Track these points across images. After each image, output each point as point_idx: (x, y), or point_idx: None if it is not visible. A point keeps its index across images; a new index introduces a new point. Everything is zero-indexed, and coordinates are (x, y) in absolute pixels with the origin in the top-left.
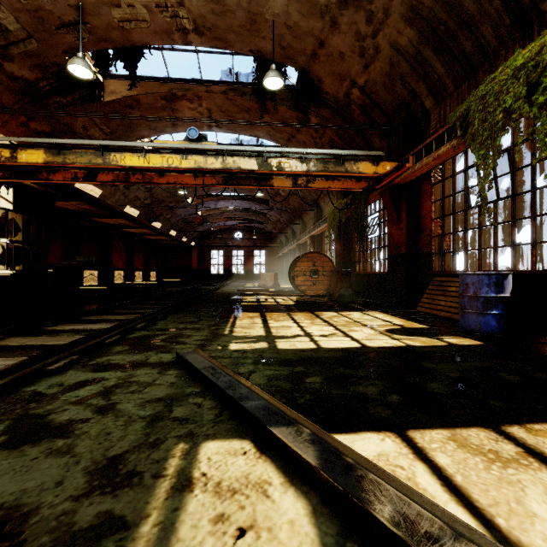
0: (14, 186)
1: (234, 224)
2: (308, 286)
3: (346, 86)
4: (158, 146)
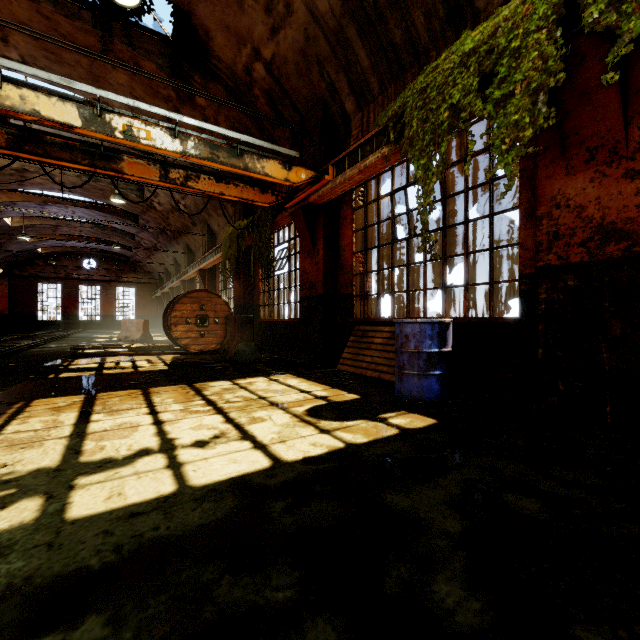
0: None
1: (82, 246)
2: (192, 339)
3: (247, 56)
4: None
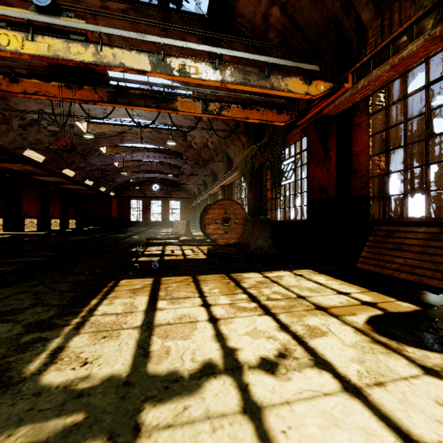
0: None
1: (152, 177)
2: (219, 235)
3: (265, 4)
4: None
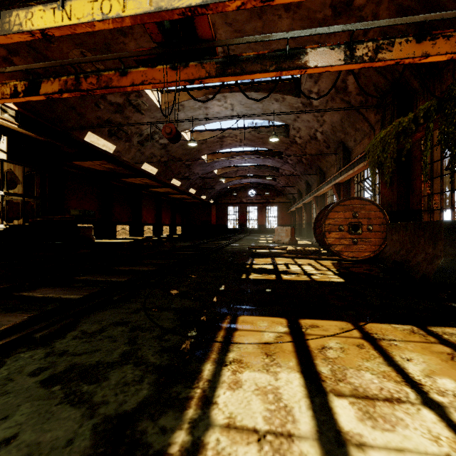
0: (9, 135)
1: (248, 182)
2: (345, 246)
3: None
4: None
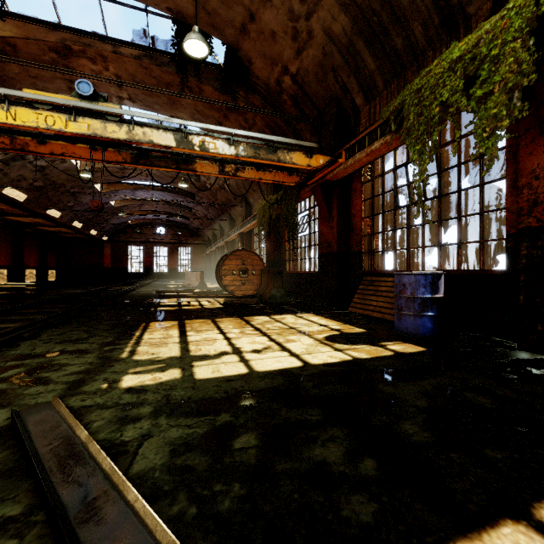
0: None
1: (156, 218)
2: (236, 286)
3: (278, 72)
4: (30, 97)
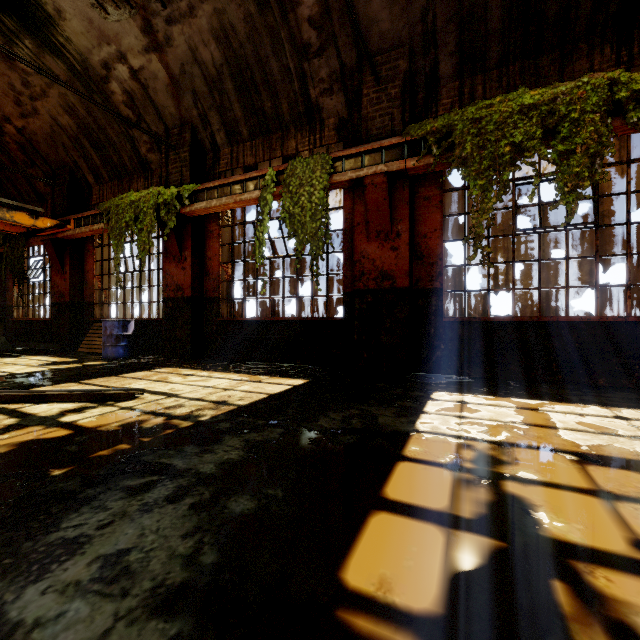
0: None
1: None
2: None
3: None
4: None
